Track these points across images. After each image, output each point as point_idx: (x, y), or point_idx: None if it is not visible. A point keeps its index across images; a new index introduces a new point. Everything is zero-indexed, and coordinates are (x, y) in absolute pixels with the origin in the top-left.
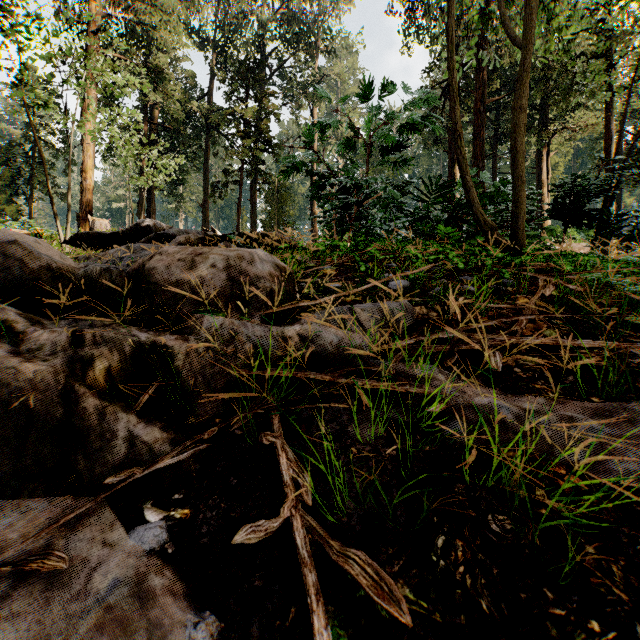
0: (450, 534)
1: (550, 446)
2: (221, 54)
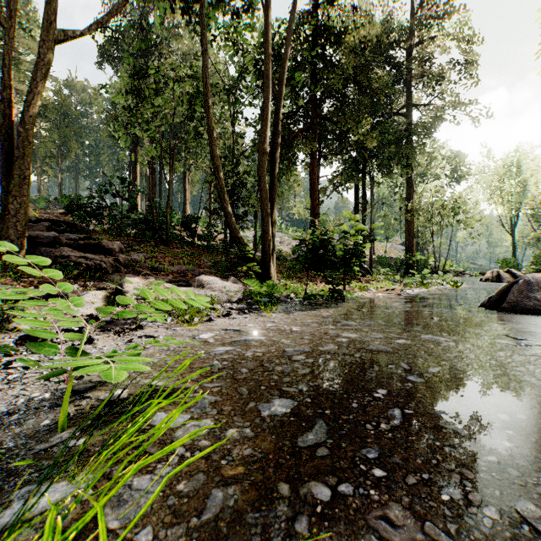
0: (159, 274)
1: (168, 269)
2: None
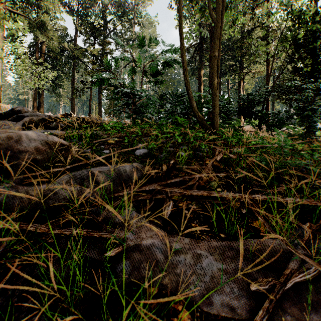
0: None
1: (179, 282)
2: (81, 19)
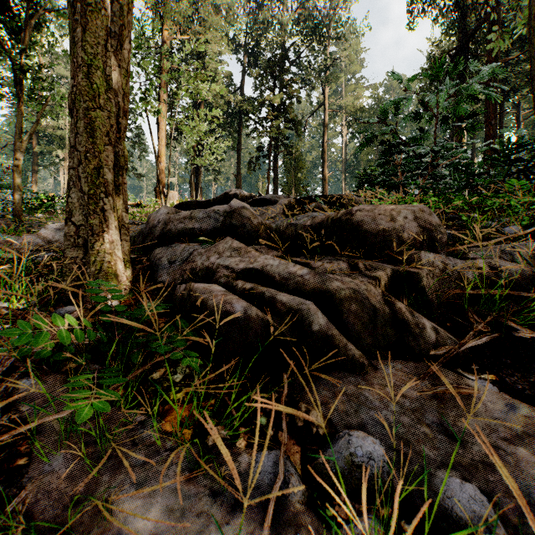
0: None
1: None
2: (251, 55)
